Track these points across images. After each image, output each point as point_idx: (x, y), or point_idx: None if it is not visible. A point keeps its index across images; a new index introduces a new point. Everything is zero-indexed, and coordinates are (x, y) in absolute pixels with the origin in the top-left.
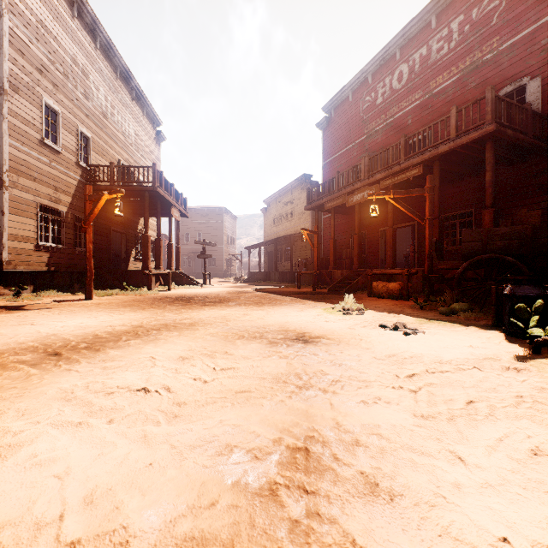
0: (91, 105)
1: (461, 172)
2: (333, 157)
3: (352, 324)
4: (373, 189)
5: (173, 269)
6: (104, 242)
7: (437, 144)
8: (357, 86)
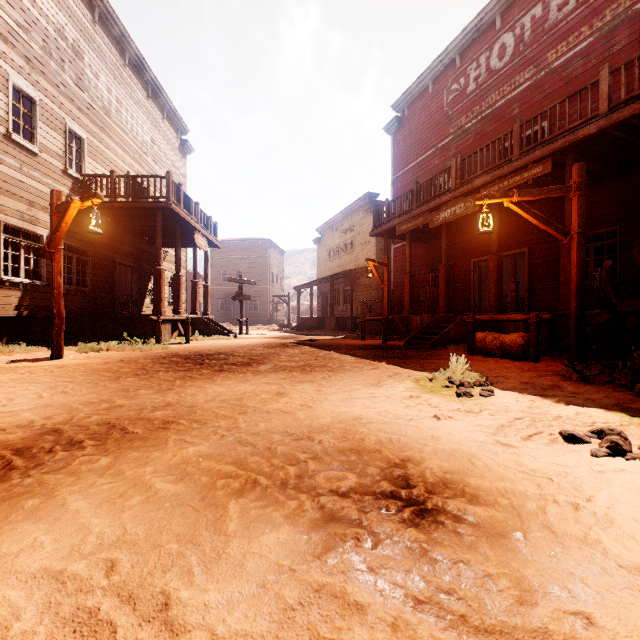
0: (86, 96)
1: (602, 173)
2: (406, 169)
3: (494, 428)
4: (470, 201)
5: (198, 314)
6: (105, 279)
7: (574, 126)
8: (439, 72)
